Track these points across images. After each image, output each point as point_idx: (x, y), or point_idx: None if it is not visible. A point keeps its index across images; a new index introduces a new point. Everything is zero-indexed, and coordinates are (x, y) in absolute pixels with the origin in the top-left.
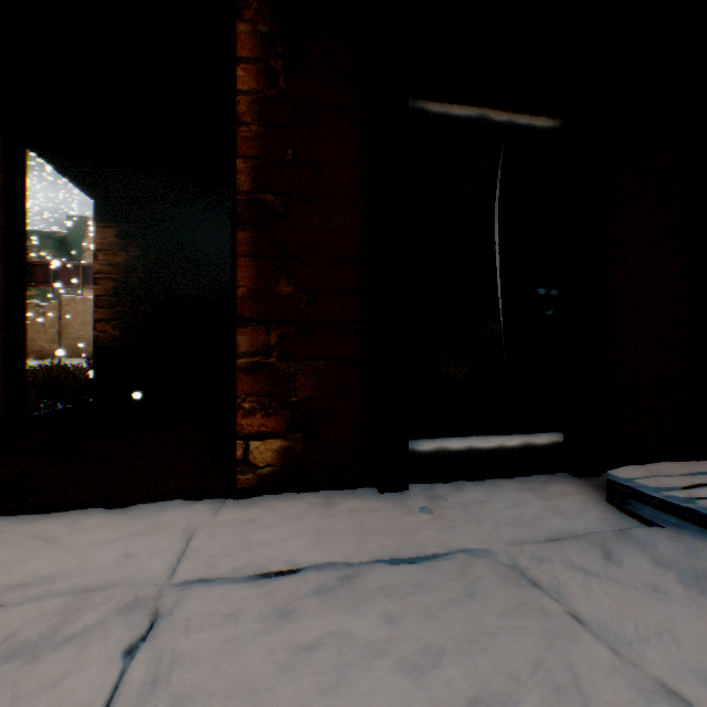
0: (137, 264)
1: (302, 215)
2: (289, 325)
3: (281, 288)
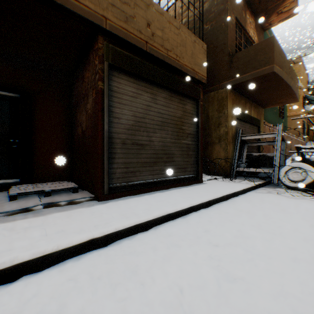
0: None
1: None
2: None
3: None
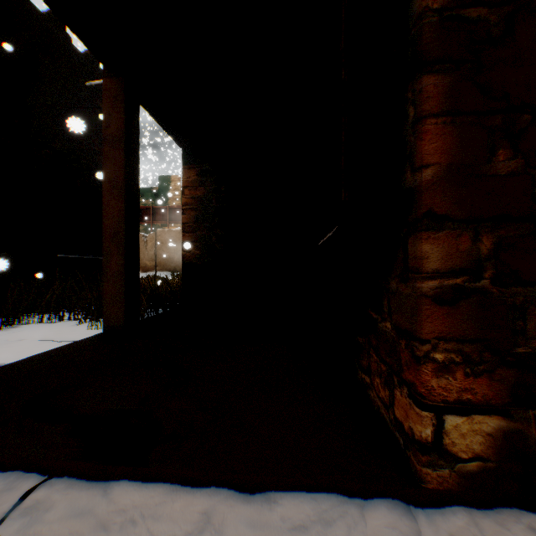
0: (211, 196)
1: (534, 35)
2: (512, 224)
3: (496, 163)
